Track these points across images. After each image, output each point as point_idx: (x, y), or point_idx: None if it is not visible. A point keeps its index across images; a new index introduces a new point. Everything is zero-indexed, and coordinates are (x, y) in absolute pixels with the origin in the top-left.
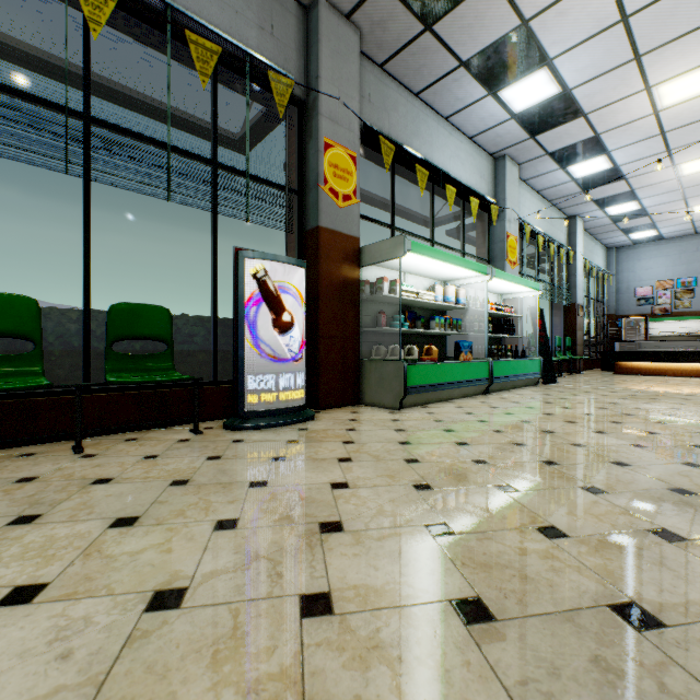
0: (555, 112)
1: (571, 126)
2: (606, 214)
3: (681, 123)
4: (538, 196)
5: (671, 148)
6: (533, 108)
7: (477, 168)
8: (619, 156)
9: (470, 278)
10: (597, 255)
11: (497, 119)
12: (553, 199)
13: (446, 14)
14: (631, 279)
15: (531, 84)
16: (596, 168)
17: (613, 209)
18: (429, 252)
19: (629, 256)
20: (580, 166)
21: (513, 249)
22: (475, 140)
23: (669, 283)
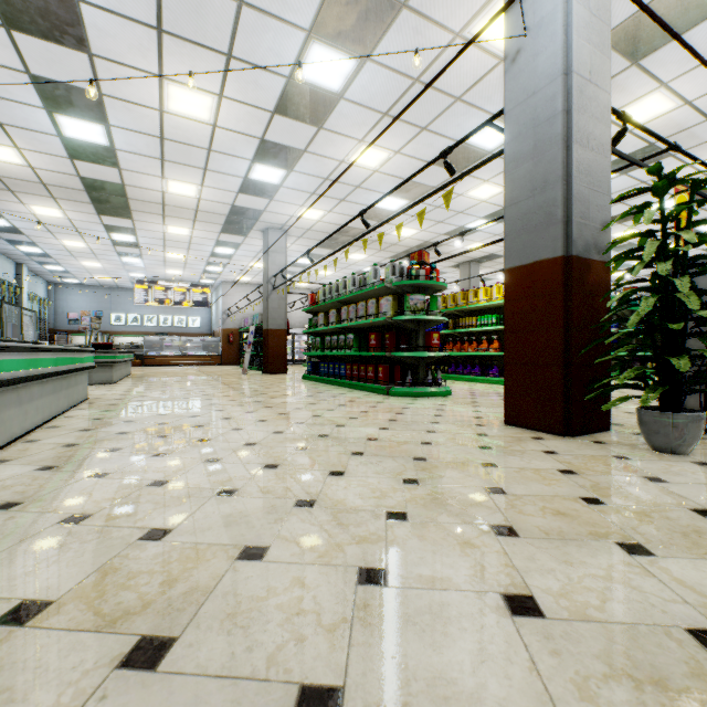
0: (9, 229)
1: (19, 236)
2: (45, 268)
3: (77, 251)
4: None
5: (75, 256)
6: None
7: None
8: (49, 251)
9: None
10: (41, 287)
11: None
12: (6, 253)
13: None
14: (66, 306)
15: None
16: (36, 251)
17: (49, 267)
18: None
19: (65, 291)
20: (25, 248)
21: None
22: None
23: (89, 313)
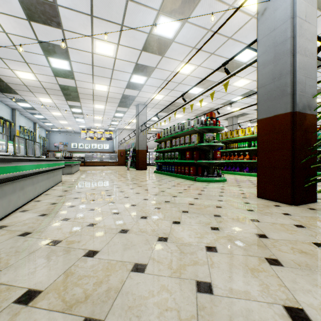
0: (31, 108)
1: (35, 111)
2: (45, 124)
3: (58, 117)
4: (25, 117)
5: (57, 119)
6: (25, 106)
7: (7, 112)
8: (46, 117)
9: (9, 144)
10: (43, 132)
11: (15, 105)
12: (30, 118)
13: (7, 93)
14: (53, 140)
15: (25, 104)
16: (41, 117)
17: (47, 124)
18: (3, 140)
19: (53, 134)
20: (37, 116)
21: (18, 134)
22: (7, 105)
23: (63, 143)
